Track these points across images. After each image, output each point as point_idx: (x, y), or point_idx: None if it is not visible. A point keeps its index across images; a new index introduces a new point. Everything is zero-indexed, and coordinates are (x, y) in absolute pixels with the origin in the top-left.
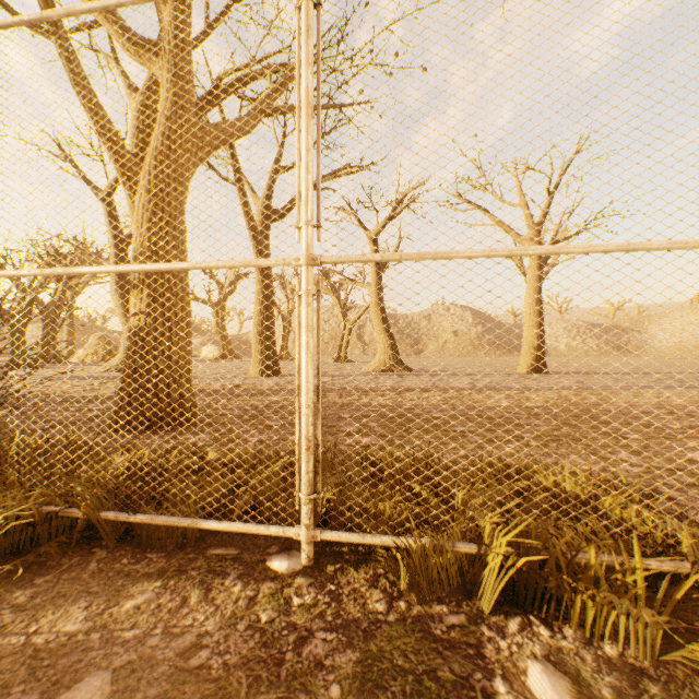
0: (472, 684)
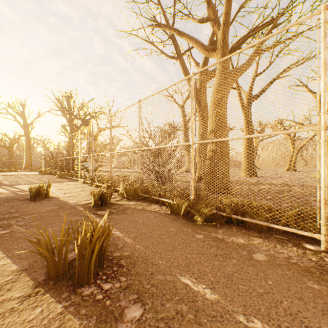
0: None
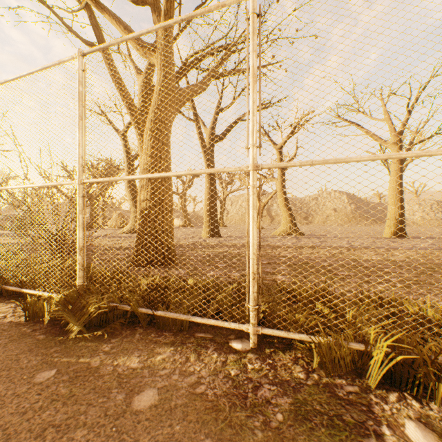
0: (366, 426)
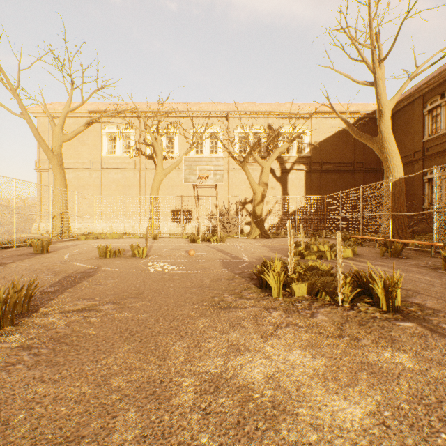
0: None
